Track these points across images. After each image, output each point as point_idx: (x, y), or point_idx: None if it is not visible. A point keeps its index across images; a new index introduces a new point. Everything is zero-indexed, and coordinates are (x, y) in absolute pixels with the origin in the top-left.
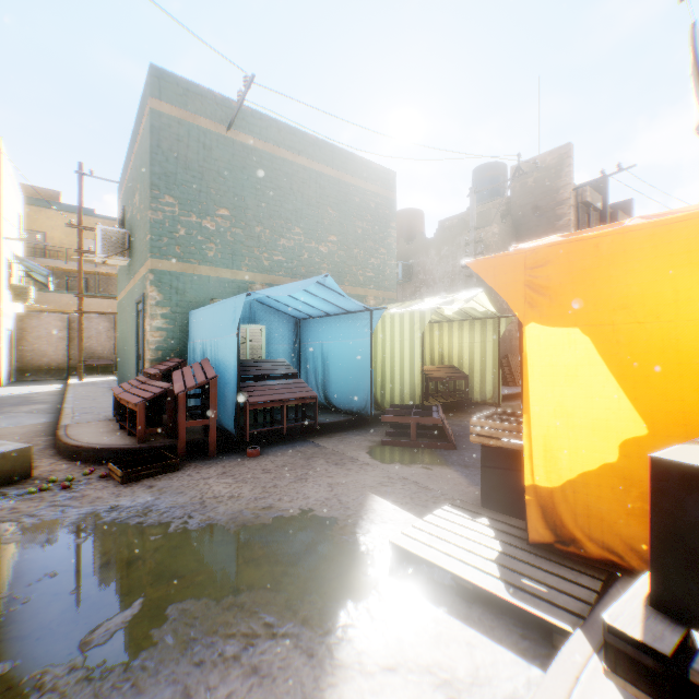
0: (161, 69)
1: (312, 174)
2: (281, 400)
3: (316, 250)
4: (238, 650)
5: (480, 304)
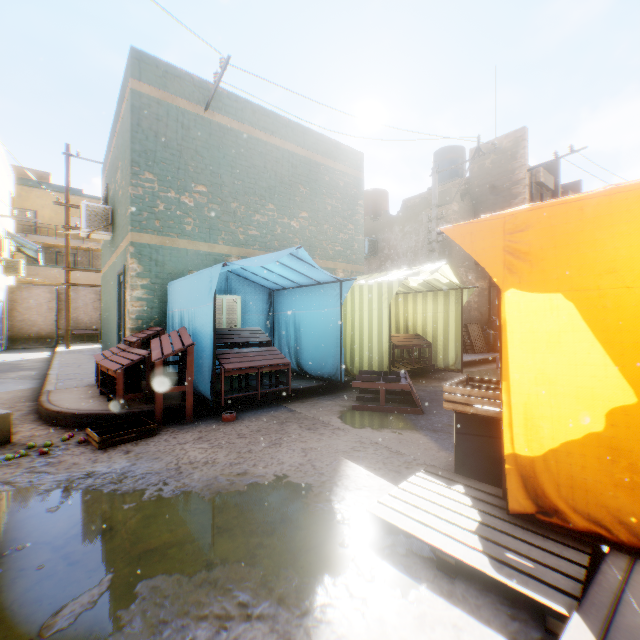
0: (141, 51)
1: (285, 153)
2: (255, 367)
3: (288, 225)
4: (210, 635)
5: (443, 275)
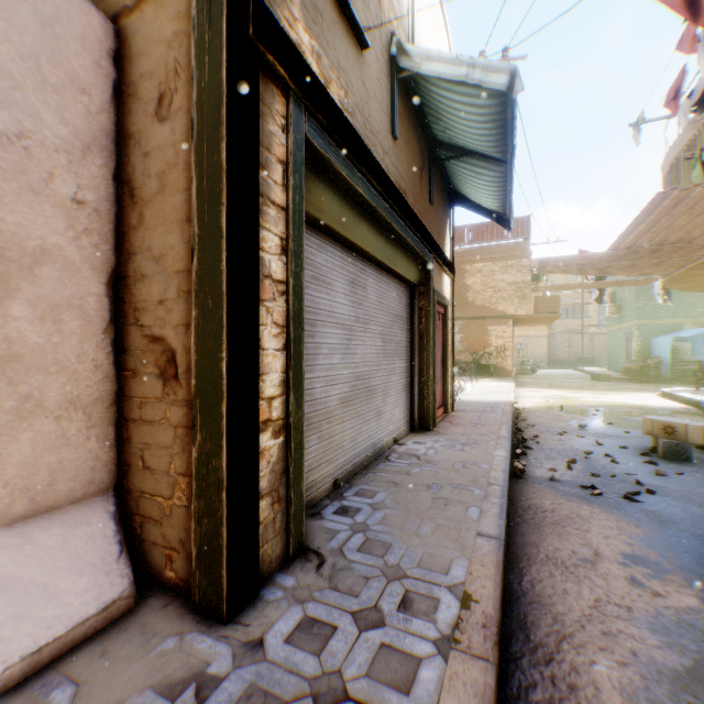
0: None
1: None
2: (688, 369)
3: None
4: None
5: None
